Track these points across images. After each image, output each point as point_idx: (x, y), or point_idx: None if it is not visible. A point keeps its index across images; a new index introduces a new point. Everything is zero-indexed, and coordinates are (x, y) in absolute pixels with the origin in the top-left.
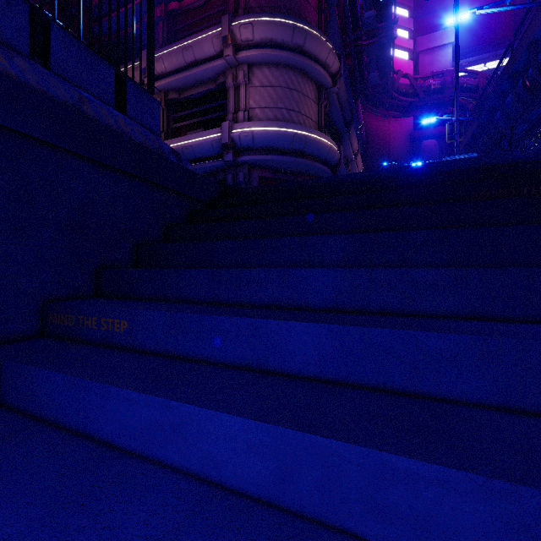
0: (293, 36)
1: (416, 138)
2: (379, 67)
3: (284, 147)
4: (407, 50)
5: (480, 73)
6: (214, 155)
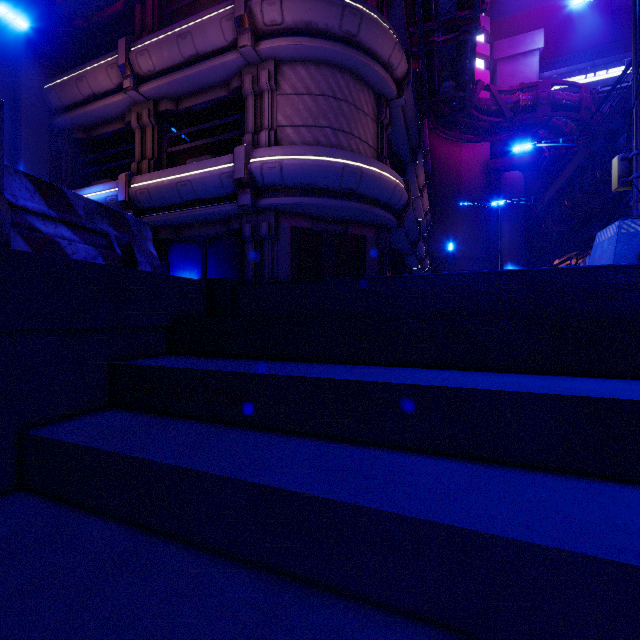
0: (342, 20)
1: (494, 168)
2: (456, 74)
3: (328, 185)
4: (482, 57)
5: (583, 87)
6: (224, 196)
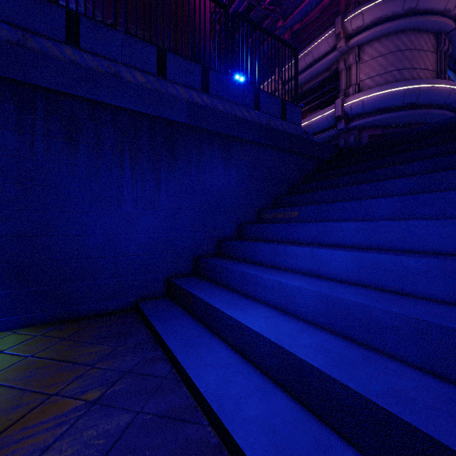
0: (404, 4)
1: None
2: None
3: (394, 105)
4: None
5: None
6: (328, 127)
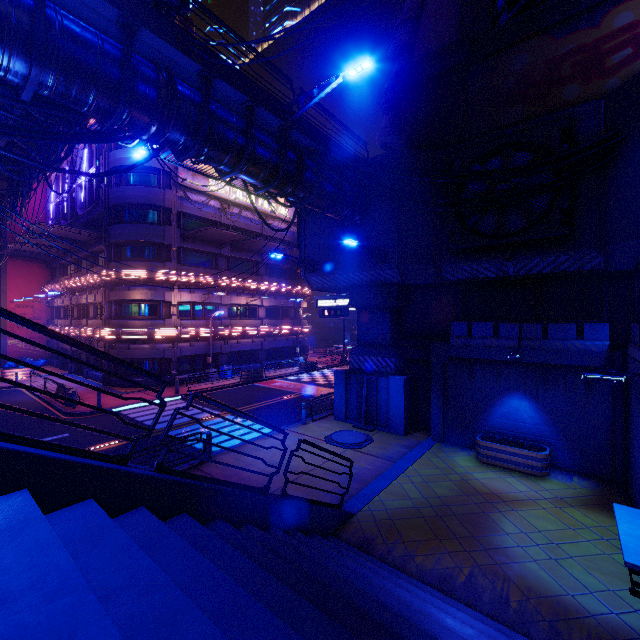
0: None
1: None
2: None
3: None
4: None
5: None
6: None
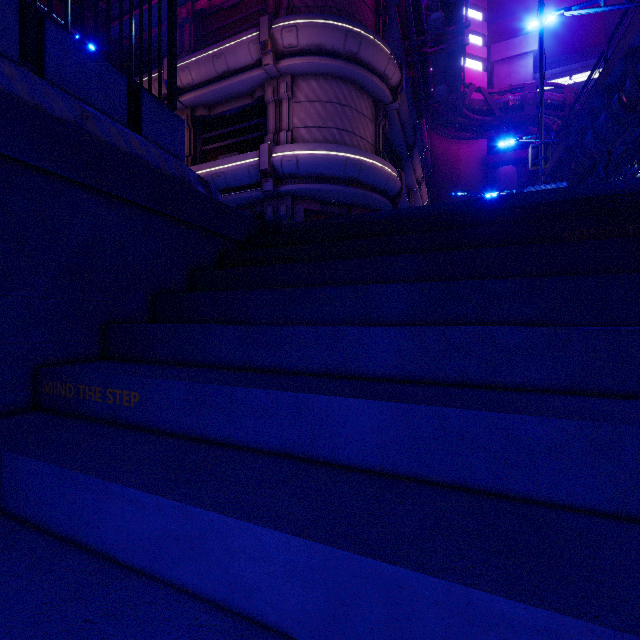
0: (346, 42)
1: (491, 163)
2: (448, 79)
3: (334, 174)
4: (480, 59)
5: (567, 88)
6: (251, 184)
